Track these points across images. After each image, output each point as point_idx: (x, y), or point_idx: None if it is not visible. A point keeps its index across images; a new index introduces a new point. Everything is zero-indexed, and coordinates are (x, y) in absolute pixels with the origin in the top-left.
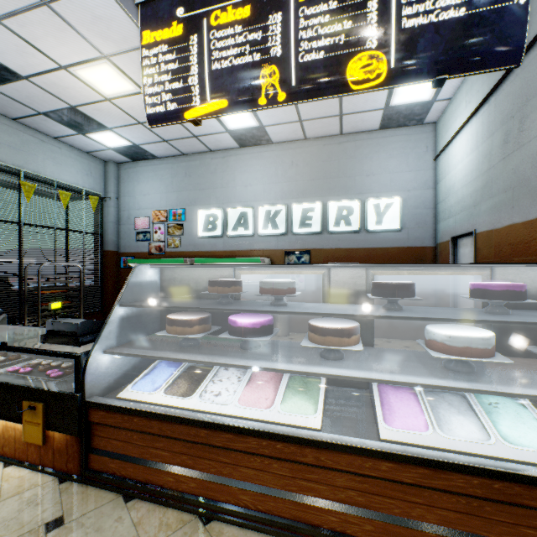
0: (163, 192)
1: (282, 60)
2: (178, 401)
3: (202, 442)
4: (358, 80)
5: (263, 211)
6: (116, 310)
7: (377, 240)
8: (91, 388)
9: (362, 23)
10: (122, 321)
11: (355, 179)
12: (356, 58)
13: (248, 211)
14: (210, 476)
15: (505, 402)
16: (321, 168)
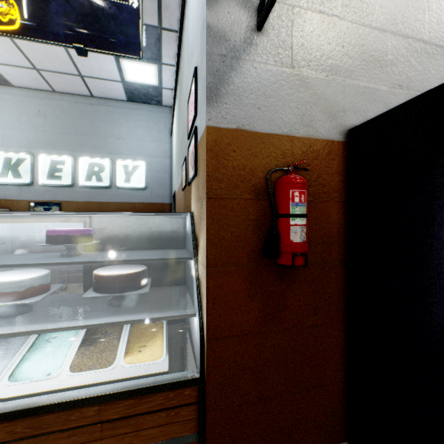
0: None
1: None
2: None
3: None
4: None
5: (1, 157)
6: None
7: (127, 196)
8: None
9: None
10: None
11: (107, 140)
12: None
13: None
14: None
15: (66, 334)
16: (73, 123)
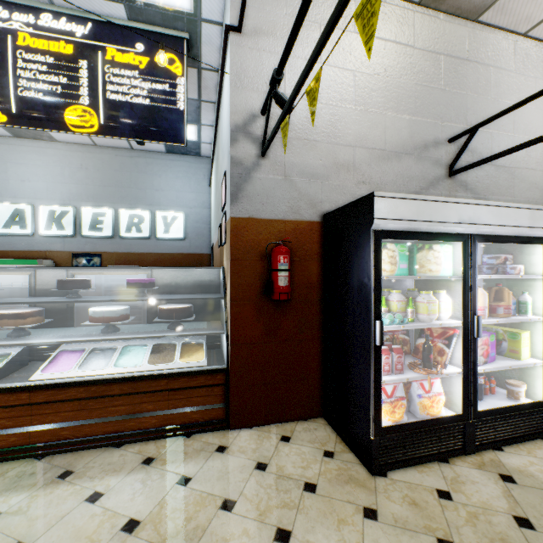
0: None
1: (1, 88)
2: None
3: None
4: (76, 125)
5: (46, 210)
6: None
7: (166, 246)
8: None
9: (76, 83)
10: None
11: (146, 191)
12: (72, 108)
13: (26, 209)
14: None
15: (140, 348)
16: (114, 176)
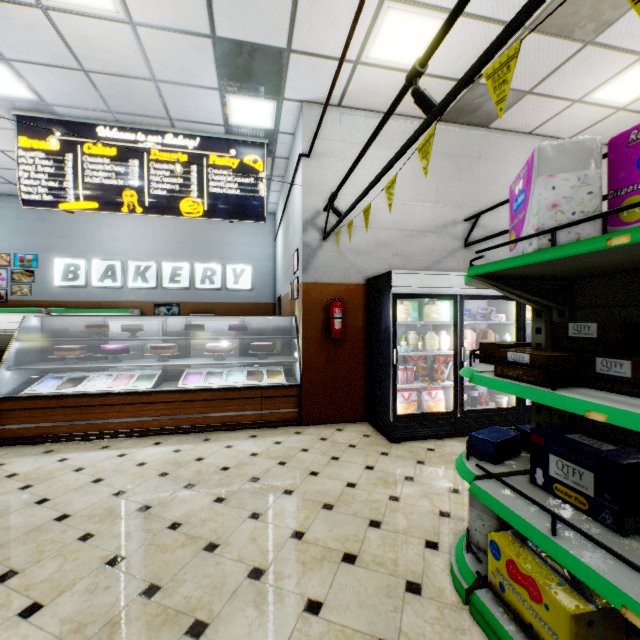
0: (4, 233)
1: (139, 189)
2: (68, 390)
3: (86, 405)
4: (188, 212)
5: (133, 265)
6: (14, 344)
7: (236, 297)
8: (1, 391)
9: (189, 182)
10: (18, 352)
11: (218, 247)
12: (186, 200)
13: (117, 264)
14: (91, 421)
15: (238, 372)
16: (190, 234)
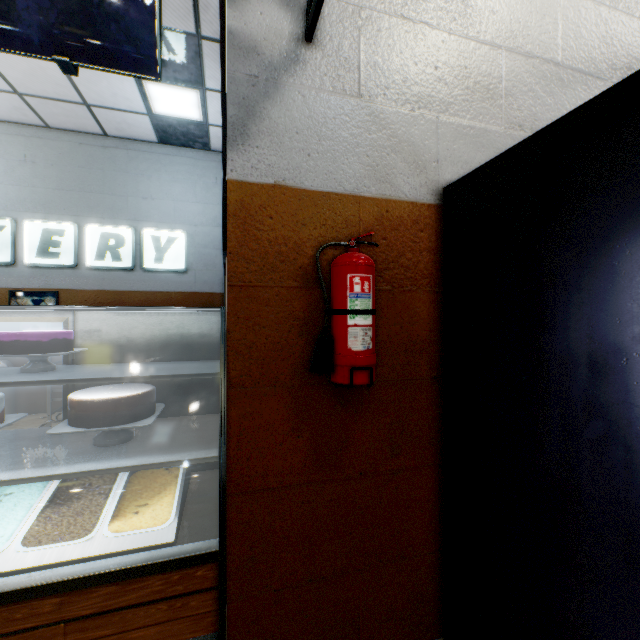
0: None
1: None
2: None
3: None
4: None
5: None
6: None
7: (159, 282)
8: None
9: None
10: None
11: (128, 199)
12: None
13: None
14: None
15: (27, 489)
16: (77, 175)
